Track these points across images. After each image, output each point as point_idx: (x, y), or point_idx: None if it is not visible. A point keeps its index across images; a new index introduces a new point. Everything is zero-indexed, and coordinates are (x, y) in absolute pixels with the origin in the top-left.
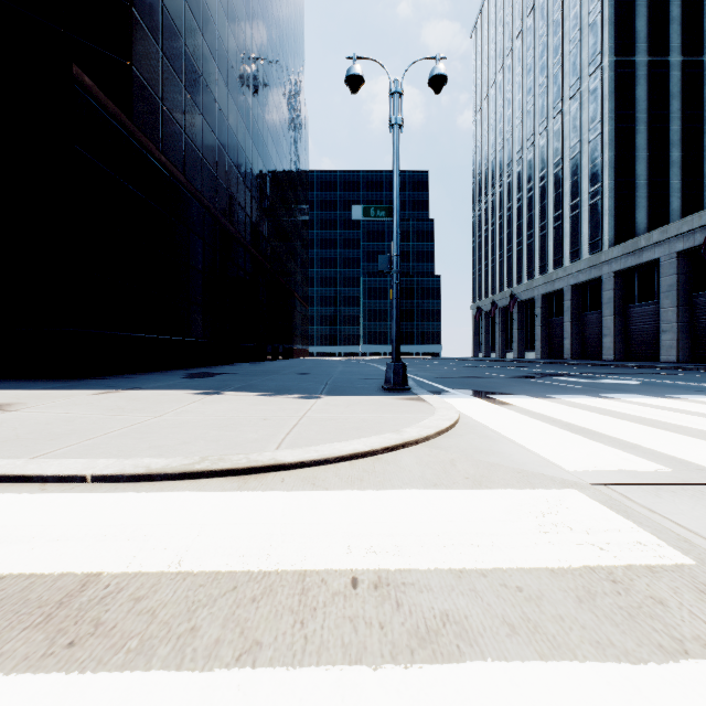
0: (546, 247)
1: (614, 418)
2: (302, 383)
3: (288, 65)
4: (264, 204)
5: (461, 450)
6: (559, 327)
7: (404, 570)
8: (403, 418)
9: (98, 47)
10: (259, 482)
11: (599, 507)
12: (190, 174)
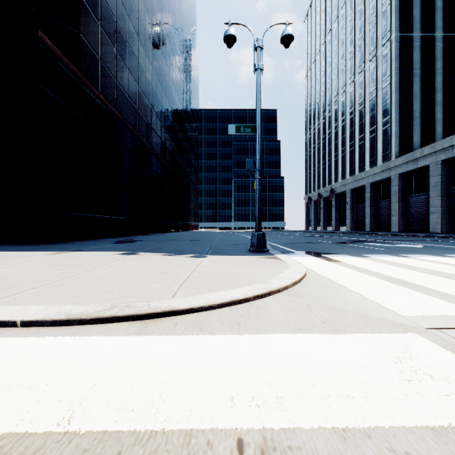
0: (354, 158)
1: (418, 272)
2: (194, 246)
3: (185, 39)
4: (169, 129)
5: (313, 297)
6: (362, 210)
7: (288, 429)
8: (266, 272)
9: (57, 21)
10: (157, 326)
11: (445, 352)
12: (120, 108)
